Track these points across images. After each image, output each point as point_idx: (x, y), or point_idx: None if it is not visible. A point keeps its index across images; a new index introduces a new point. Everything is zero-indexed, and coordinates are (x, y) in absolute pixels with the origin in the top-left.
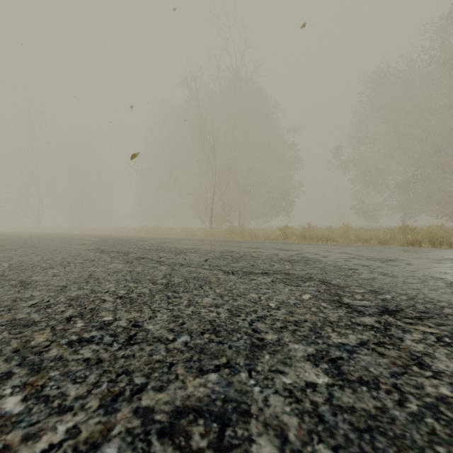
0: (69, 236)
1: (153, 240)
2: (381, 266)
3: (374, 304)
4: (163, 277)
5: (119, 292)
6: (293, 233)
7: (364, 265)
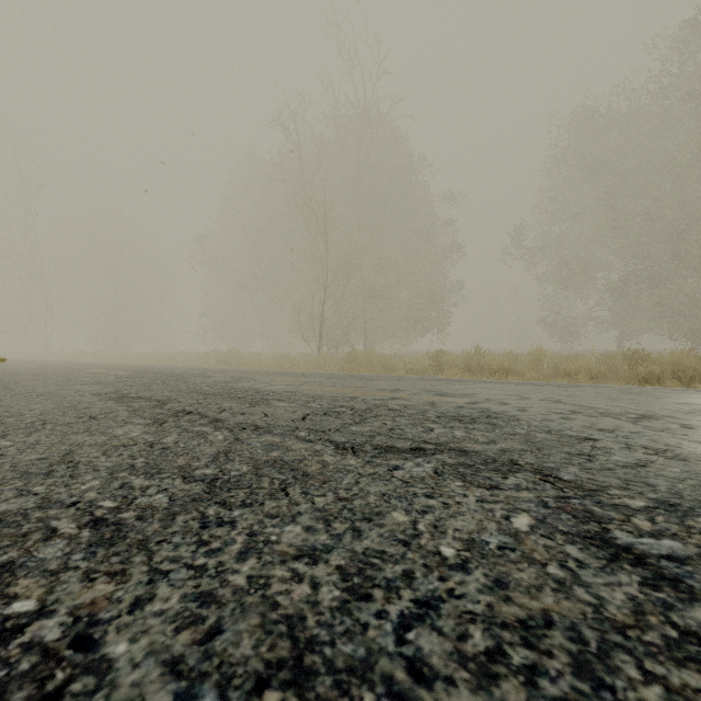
0: (86, 367)
1: (222, 375)
2: (637, 431)
3: (696, 552)
4: (212, 459)
5: (101, 505)
6: (451, 362)
7: (603, 430)
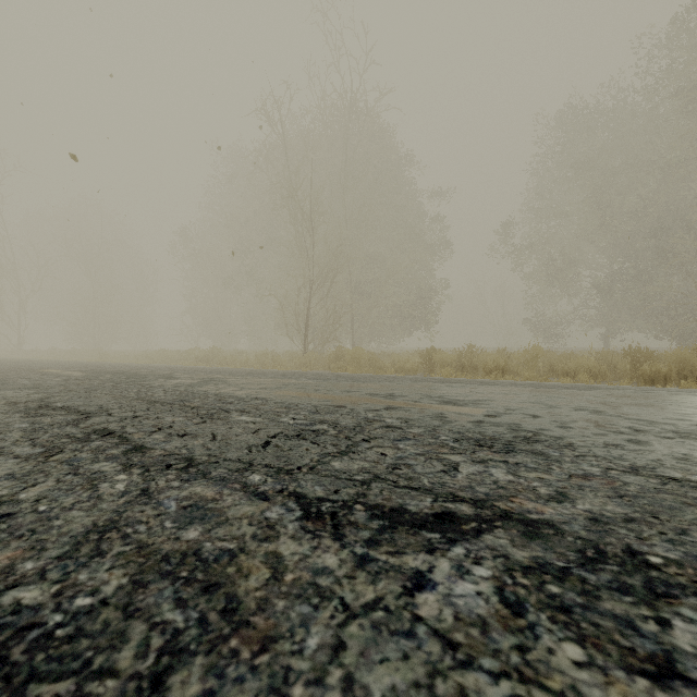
0: (44, 366)
1: (191, 375)
2: None
3: None
4: (66, 551)
5: None
6: (443, 360)
7: None
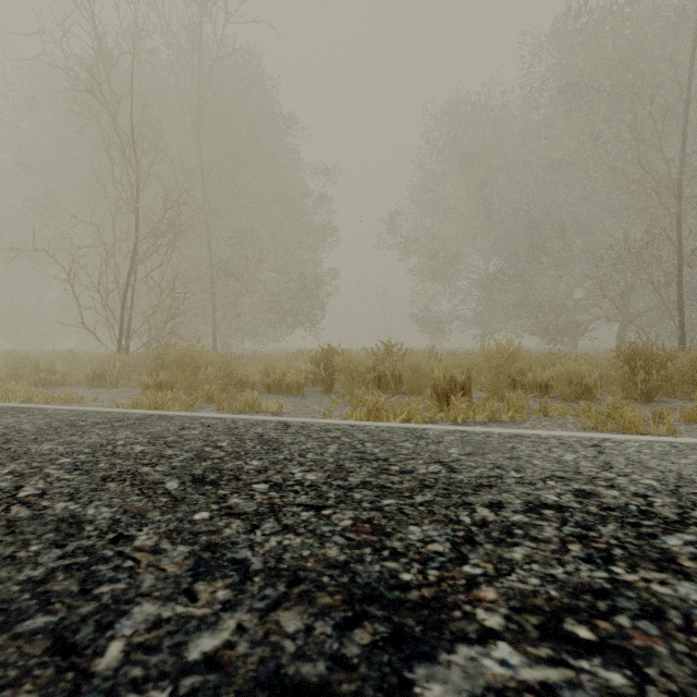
0: None
1: None
2: None
3: None
4: None
5: None
6: (345, 367)
7: None
